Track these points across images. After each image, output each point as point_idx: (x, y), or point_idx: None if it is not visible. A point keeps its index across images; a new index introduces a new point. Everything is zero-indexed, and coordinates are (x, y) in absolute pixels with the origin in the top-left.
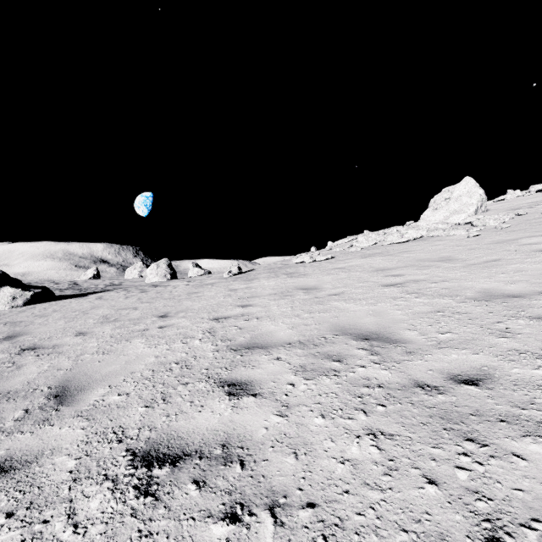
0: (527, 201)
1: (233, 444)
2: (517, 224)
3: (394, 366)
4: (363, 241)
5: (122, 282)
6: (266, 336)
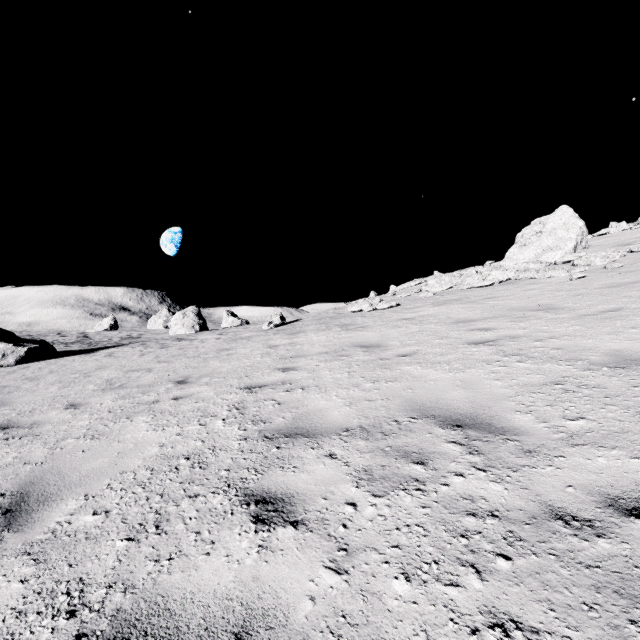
0: (638, 236)
1: (254, 634)
2: (632, 263)
3: (509, 475)
4: (435, 285)
5: (142, 334)
6: (314, 417)
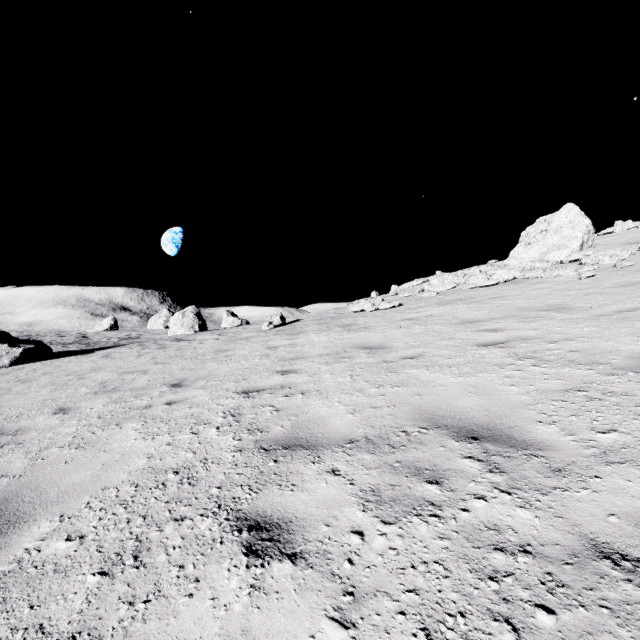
0: None
1: None
2: None
3: (538, 500)
4: (438, 284)
5: (141, 334)
6: (315, 426)
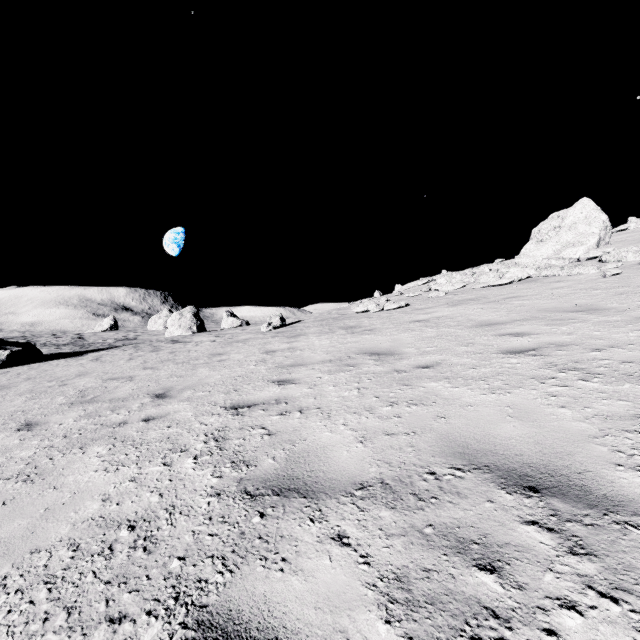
0: None
1: None
2: None
3: None
4: (446, 284)
5: (138, 335)
6: (315, 459)
